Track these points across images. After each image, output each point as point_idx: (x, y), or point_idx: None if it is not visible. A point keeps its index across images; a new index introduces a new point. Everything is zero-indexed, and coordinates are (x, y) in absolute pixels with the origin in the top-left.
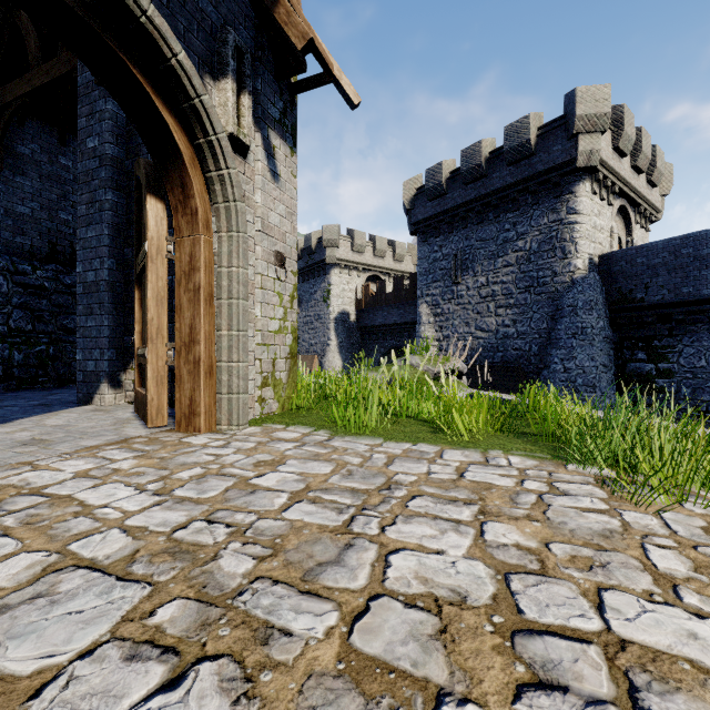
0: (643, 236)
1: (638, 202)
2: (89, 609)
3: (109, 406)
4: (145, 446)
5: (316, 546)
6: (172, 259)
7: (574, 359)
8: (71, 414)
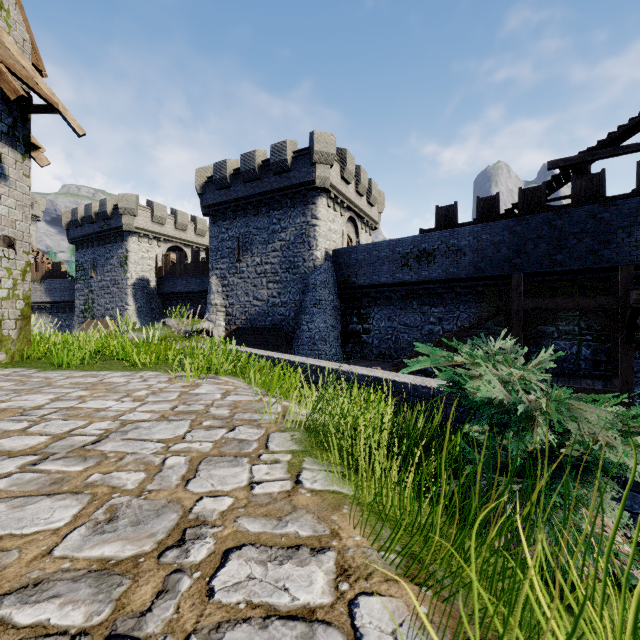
0: (368, 239)
1: (362, 215)
2: None
3: None
4: None
5: None
6: None
7: (314, 322)
8: None
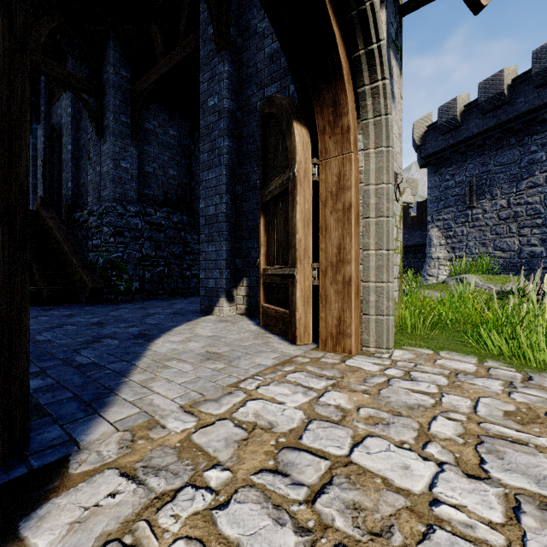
0: None
1: None
2: None
3: (227, 317)
4: (321, 370)
5: None
6: (317, 181)
7: None
8: (207, 324)
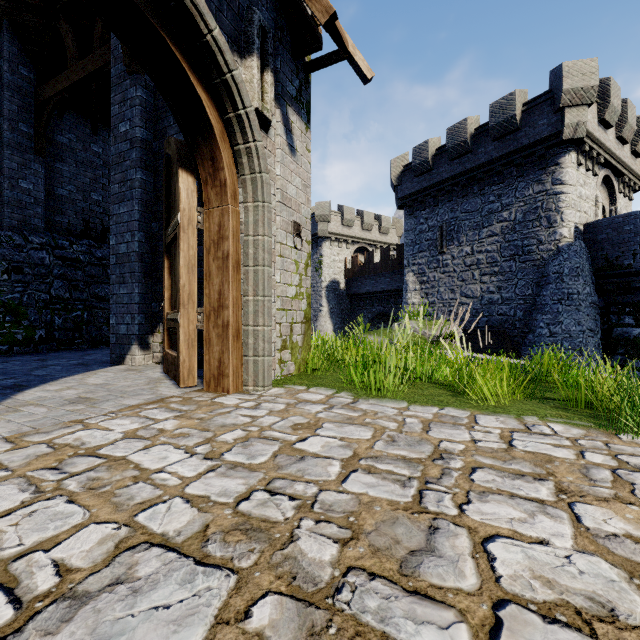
0: (627, 205)
1: (622, 172)
2: (175, 603)
3: (139, 366)
4: (182, 406)
5: (397, 528)
6: (202, 228)
7: (560, 324)
8: (108, 373)
